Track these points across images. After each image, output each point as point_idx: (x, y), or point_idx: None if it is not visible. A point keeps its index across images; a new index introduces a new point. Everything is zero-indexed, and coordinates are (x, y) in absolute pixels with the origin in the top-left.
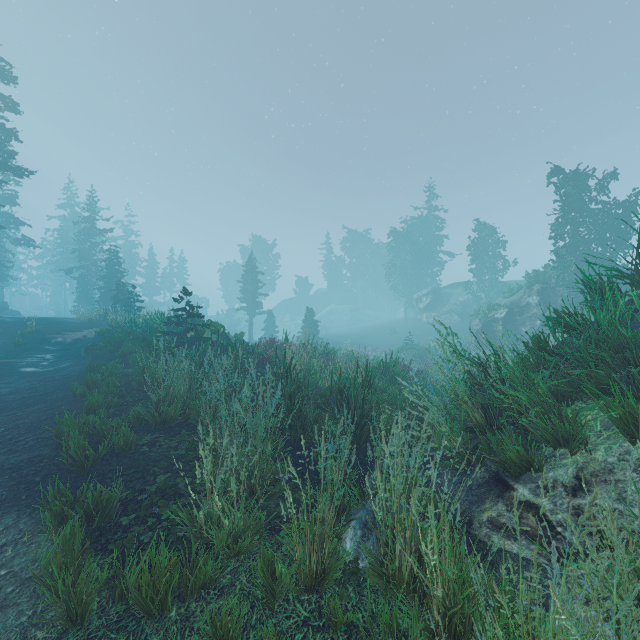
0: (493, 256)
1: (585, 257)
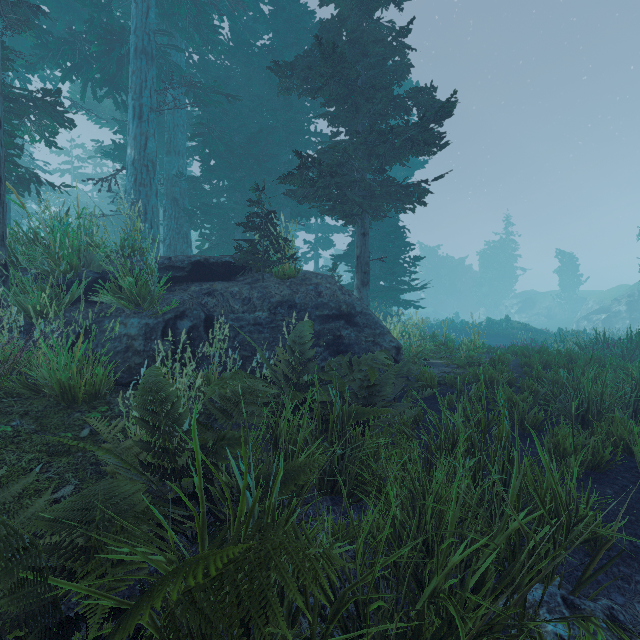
0: (572, 275)
1: None
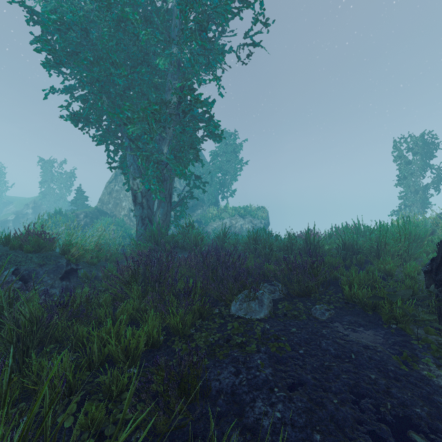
0: (1, 182)
1: (53, 195)
